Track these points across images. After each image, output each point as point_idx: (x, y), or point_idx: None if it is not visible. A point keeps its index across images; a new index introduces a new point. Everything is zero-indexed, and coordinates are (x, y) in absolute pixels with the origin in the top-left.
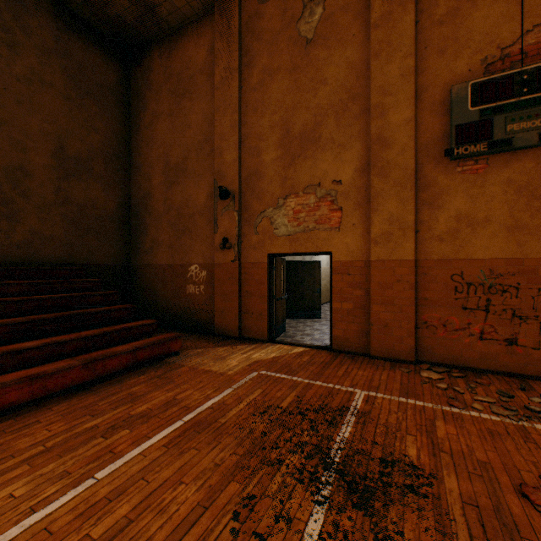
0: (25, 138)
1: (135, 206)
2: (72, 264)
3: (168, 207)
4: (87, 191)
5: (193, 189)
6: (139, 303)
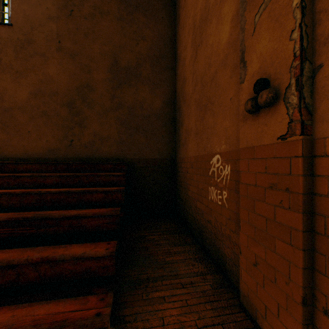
0: (90, 62)
1: (178, 100)
2: (123, 159)
3: (194, 83)
4: (136, 94)
5: (214, 33)
6: (179, 197)
